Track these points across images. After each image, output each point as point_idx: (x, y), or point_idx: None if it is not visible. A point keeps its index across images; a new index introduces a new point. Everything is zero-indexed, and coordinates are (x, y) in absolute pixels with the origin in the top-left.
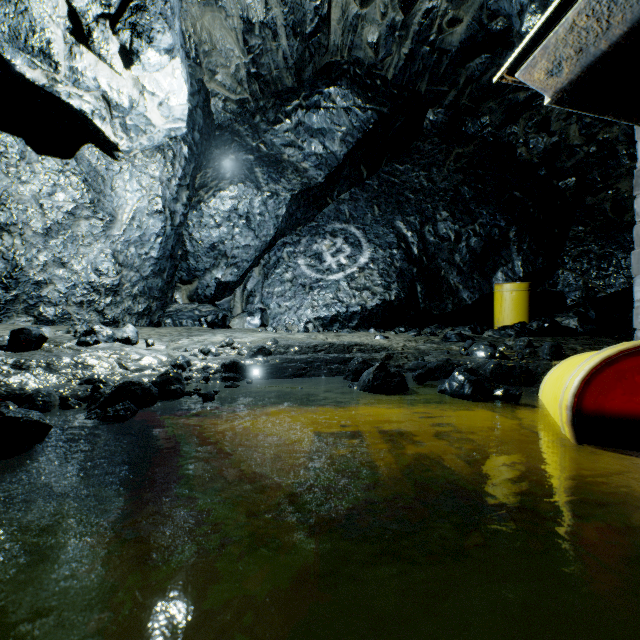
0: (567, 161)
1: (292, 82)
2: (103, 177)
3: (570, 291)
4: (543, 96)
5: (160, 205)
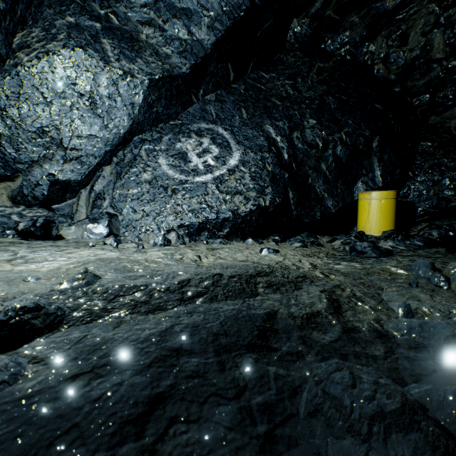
0: (420, 79)
1: None
2: None
3: (420, 201)
4: (408, 8)
5: None
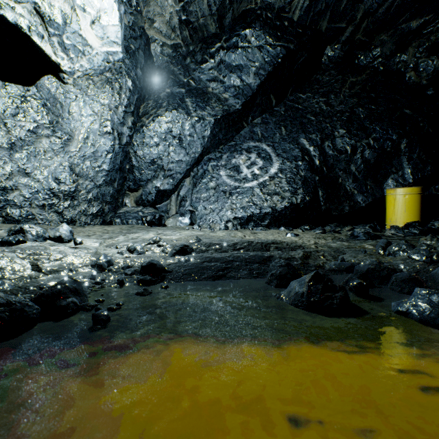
0: None
1: (215, 28)
2: (61, 103)
3: None
4: (434, 23)
5: (109, 127)
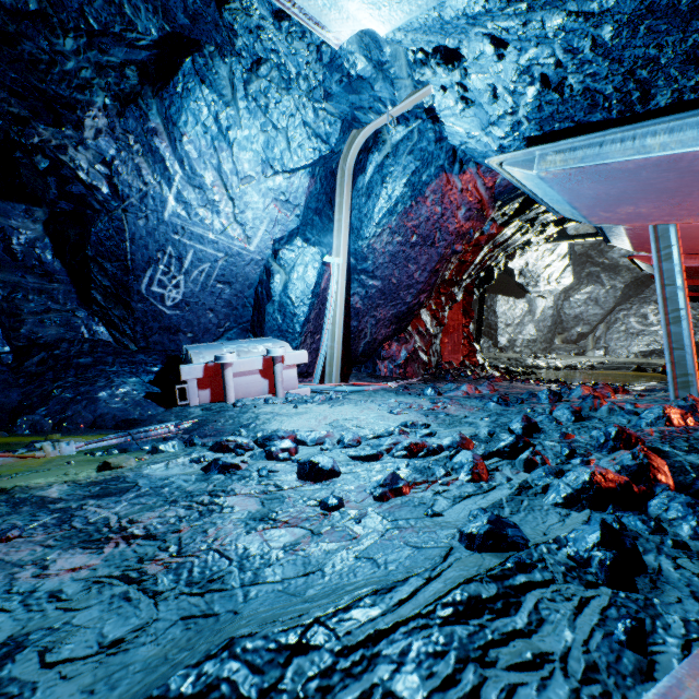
0: None
1: None
2: (532, 299)
3: None
4: None
5: (552, 304)
